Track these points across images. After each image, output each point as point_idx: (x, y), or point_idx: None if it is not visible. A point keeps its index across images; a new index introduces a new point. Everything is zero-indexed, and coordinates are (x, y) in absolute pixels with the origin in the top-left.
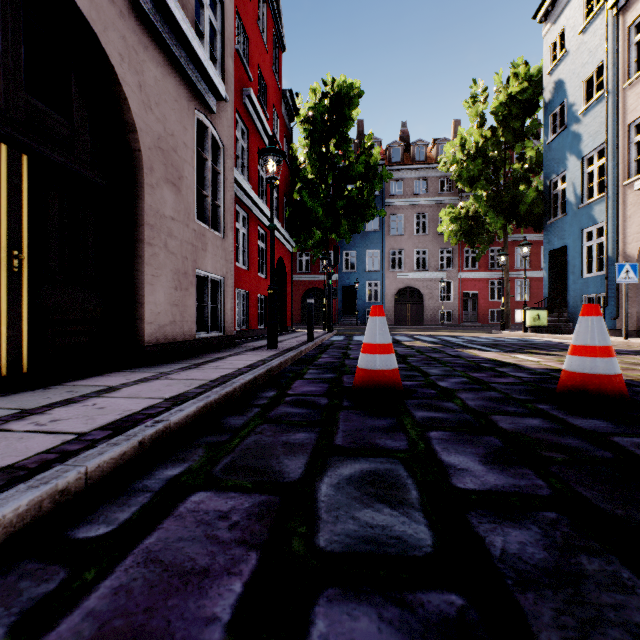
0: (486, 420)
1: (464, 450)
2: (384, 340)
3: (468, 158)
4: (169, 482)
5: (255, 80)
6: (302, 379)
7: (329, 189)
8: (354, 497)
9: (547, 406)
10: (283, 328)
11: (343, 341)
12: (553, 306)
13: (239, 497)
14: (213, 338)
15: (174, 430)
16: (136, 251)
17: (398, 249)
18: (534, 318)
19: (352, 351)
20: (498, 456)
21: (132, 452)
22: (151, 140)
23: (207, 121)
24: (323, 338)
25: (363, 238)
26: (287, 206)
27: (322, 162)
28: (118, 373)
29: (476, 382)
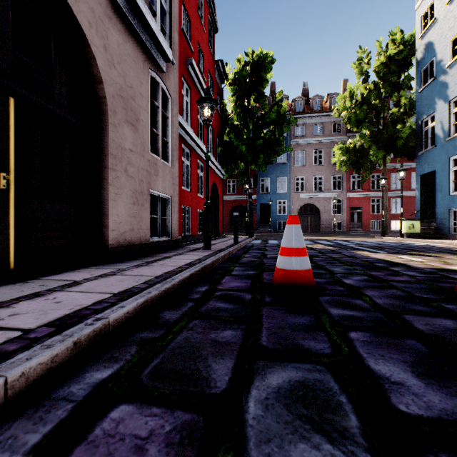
0: (400, 320)
1: (390, 356)
2: (299, 244)
3: (355, 106)
4: (95, 389)
5: (196, 52)
6: (230, 275)
7: (250, 132)
8: (286, 421)
9: (452, 305)
10: (216, 234)
11: (261, 244)
12: (424, 217)
13: (161, 415)
14: (163, 241)
15: (113, 326)
16: (103, 175)
17: (301, 176)
18: (409, 227)
19: (268, 252)
20: (429, 366)
21: (65, 353)
22: (114, 90)
23: (158, 78)
24: (246, 242)
25: (275, 168)
26: (219, 145)
27: (245, 113)
28: (86, 269)
29: (376, 280)
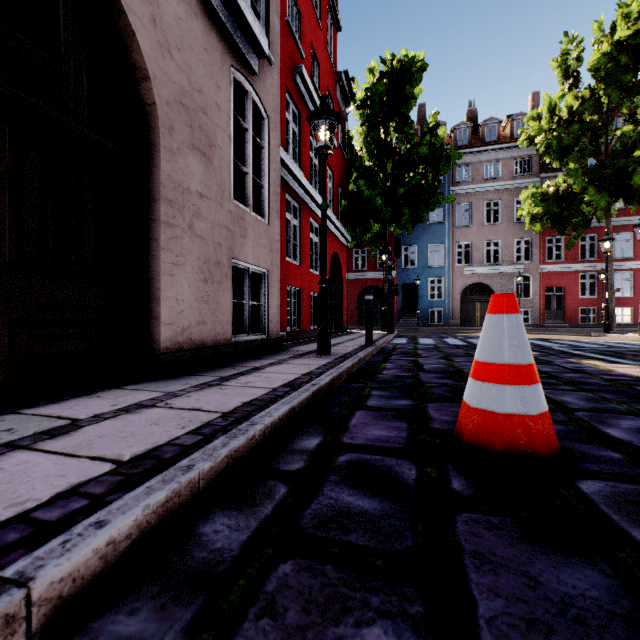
0: None
1: None
2: (522, 358)
3: (559, 126)
4: None
5: (307, 58)
6: (364, 409)
7: (388, 176)
8: None
9: None
10: (338, 329)
11: (407, 345)
12: None
13: None
14: (254, 341)
15: (51, 601)
16: (151, 233)
17: (465, 241)
18: None
19: (423, 359)
20: None
21: None
22: (170, 93)
23: (247, 84)
24: (384, 341)
25: (424, 231)
26: (342, 198)
27: (380, 149)
28: (114, 391)
29: None
